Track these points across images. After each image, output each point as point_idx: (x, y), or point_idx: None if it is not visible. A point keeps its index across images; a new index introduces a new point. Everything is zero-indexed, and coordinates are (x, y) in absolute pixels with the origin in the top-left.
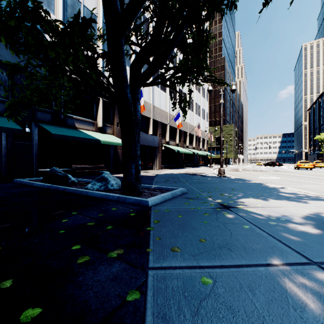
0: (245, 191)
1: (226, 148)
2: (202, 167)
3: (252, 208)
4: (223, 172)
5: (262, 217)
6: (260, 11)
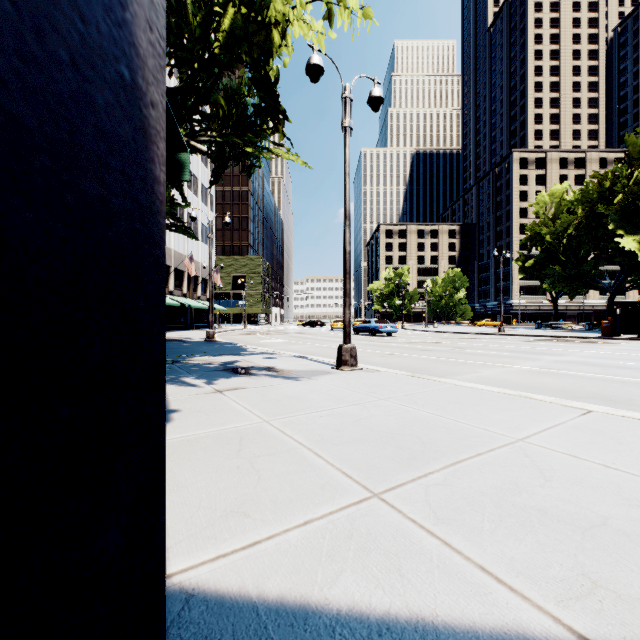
0: (211, 352)
1: (245, 297)
2: (199, 330)
3: (194, 361)
4: (212, 336)
5: (192, 364)
6: (211, 185)
